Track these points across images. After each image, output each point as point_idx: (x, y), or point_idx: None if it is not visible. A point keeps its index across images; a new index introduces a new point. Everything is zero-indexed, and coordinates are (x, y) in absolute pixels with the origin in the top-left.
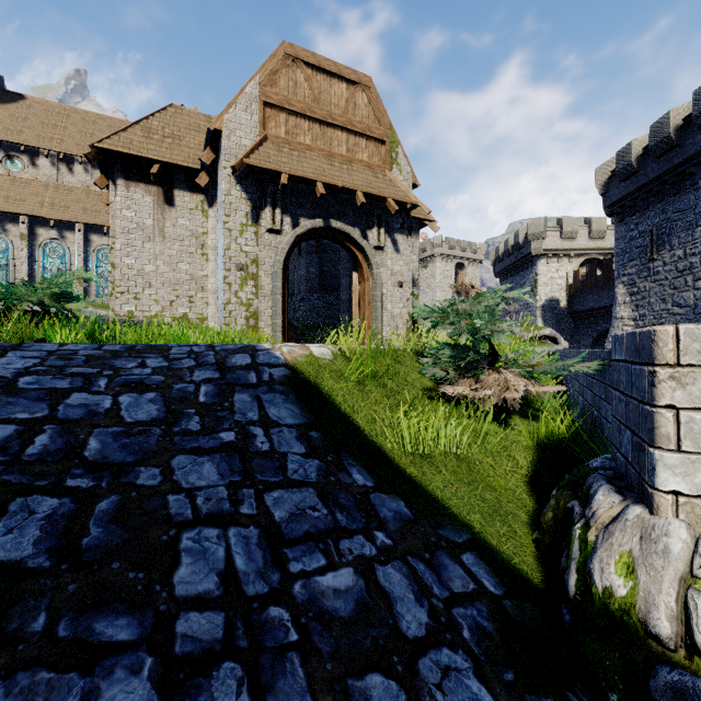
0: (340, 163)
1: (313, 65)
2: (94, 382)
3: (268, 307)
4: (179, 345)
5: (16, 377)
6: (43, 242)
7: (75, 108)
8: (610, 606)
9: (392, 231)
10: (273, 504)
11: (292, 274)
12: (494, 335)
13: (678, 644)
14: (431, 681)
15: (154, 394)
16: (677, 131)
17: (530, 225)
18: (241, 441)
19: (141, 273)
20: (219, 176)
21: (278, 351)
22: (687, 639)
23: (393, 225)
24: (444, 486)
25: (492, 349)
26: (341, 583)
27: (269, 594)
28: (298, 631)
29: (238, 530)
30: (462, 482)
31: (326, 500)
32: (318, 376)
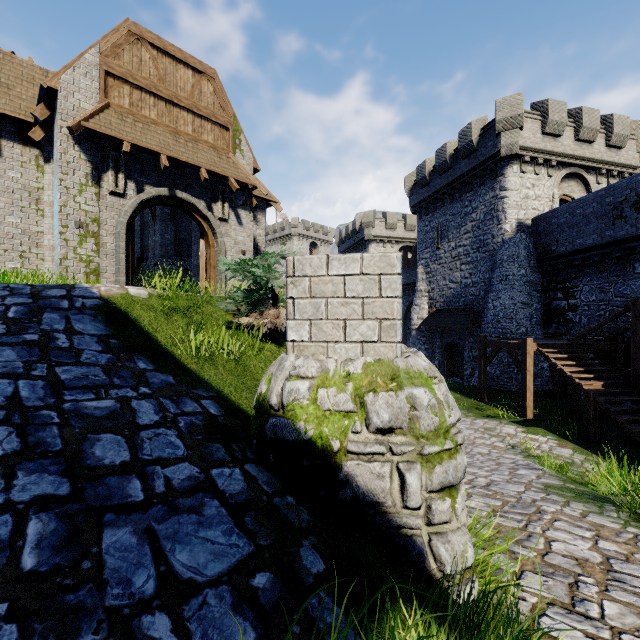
0: (185, 141)
1: (159, 47)
2: None
3: (111, 265)
4: None
5: None
6: None
7: None
8: (260, 400)
9: (236, 207)
10: (62, 372)
11: (148, 239)
12: (270, 281)
13: (280, 407)
14: (145, 437)
15: None
16: (451, 158)
17: (364, 215)
18: (43, 341)
19: None
20: (55, 134)
21: (96, 288)
22: (281, 402)
23: (237, 201)
24: (214, 375)
25: (273, 293)
26: (102, 405)
27: (44, 406)
28: (61, 419)
29: (27, 381)
30: (233, 375)
31: (109, 373)
32: (129, 307)
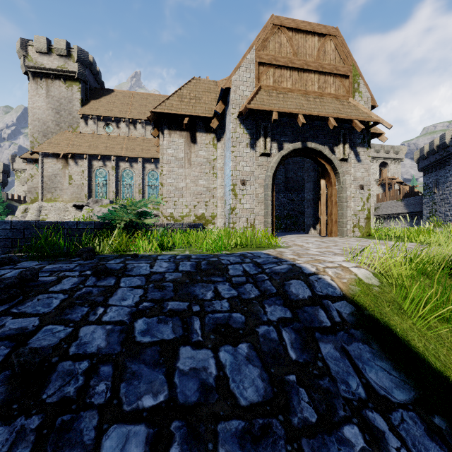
0: (313, 98)
1: (293, 28)
2: (190, 326)
3: (261, 209)
4: (230, 262)
5: (132, 321)
6: (122, 170)
7: (137, 92)
8: None
9: (354, 145)
10: None
11: None
12: None
13: None
14: None
15: (246, 346)
16: None
17: None
18: (374, 449)
19: (177, 188)
20: (227, 120)
21: (326, 276)
22: None
23: (355, 140)
24: None
25: None
26: None
27: None
28: None
29: None
30: None
31: None
32: (380, 311)
